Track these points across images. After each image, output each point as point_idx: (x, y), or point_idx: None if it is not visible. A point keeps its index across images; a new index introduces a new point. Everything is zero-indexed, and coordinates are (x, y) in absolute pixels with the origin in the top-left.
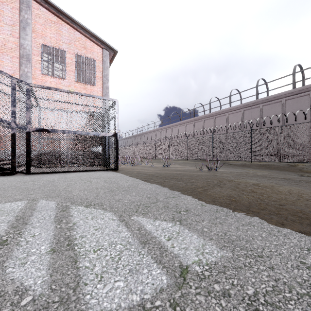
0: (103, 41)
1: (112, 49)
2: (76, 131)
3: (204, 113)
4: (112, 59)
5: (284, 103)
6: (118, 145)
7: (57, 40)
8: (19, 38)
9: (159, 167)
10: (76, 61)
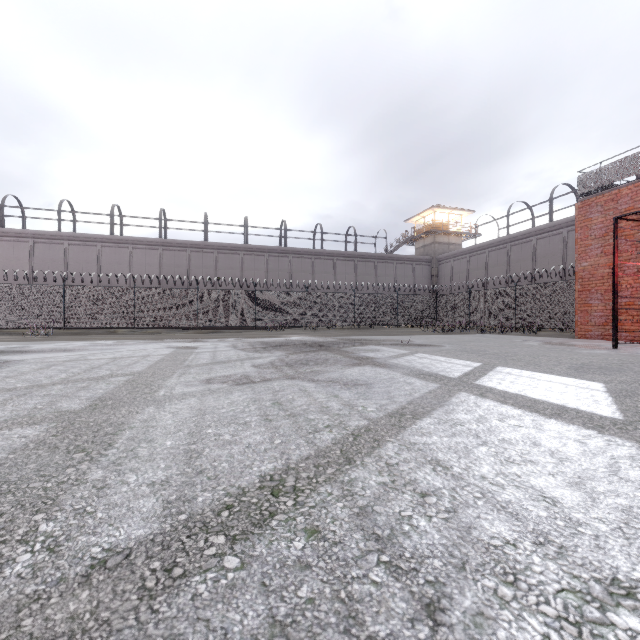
0: None
1: None
2: None
3: None
4: None
5: (100, 250)
6: None
7: None
8: None
9: None
10: None
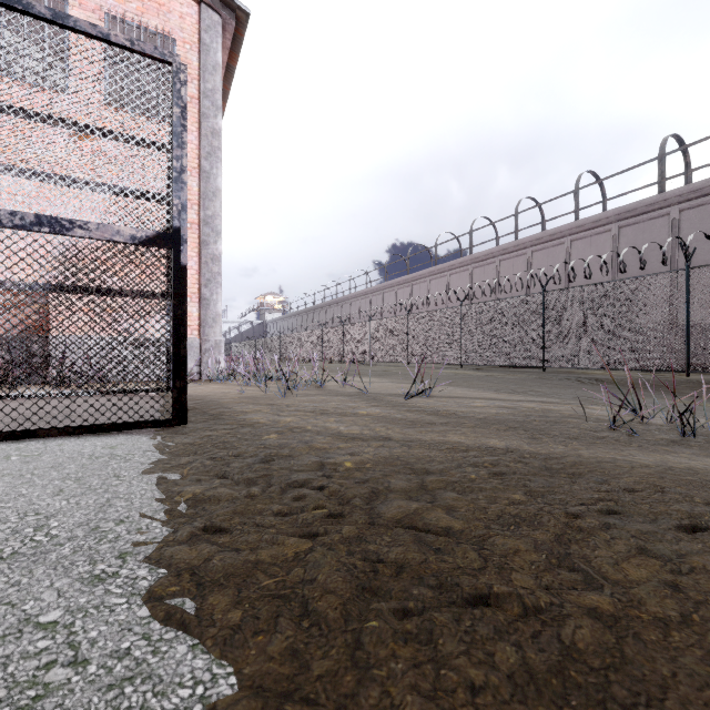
0: None
1: (229, 6)
2: None
3: (497, 245)
4: (237, 48)
5: None
6: (185, 295)
7: None
8: None
9: (388, 397)
10: None
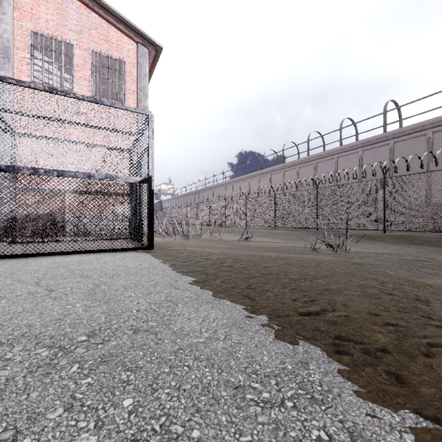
0: (137, 30)
1: (152, 44)
2: (62, 171)
3: (298, 158)
4: (155, 62)
5: (430, 138)
6: (153, 201)
7: (58, 25)
8: None
9: (231, 241)
10: (92, 63)
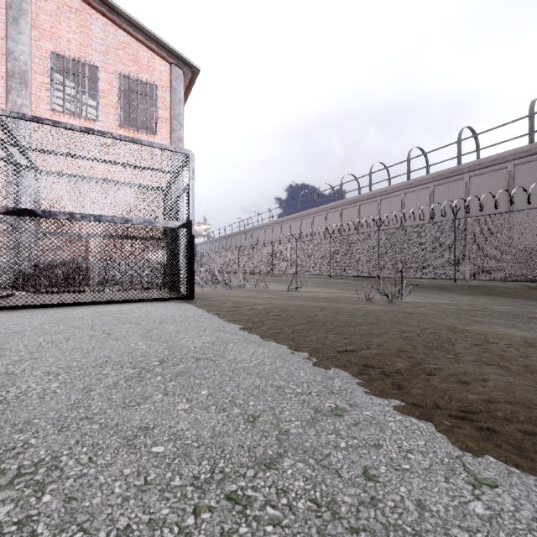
0: (171, 49)
1: (188, 65)
2: (99, 215)
3: (359, 193)
4: (191, 85)
5: (511, 171)
6: (193, 247)
7: (81, 45)
8: (6, 38)
9: (279, 291)
10: (119, 88)
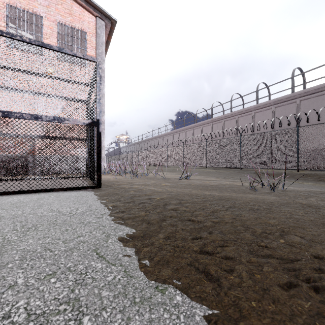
0: (96, 6)
1: (108, 18)
2: (8, 111)
3: (223, 114)
4: (111, 34)
5: None
6: (101, 142)
7: None
8: None
9: (173, 179)
10: (58, 32)
